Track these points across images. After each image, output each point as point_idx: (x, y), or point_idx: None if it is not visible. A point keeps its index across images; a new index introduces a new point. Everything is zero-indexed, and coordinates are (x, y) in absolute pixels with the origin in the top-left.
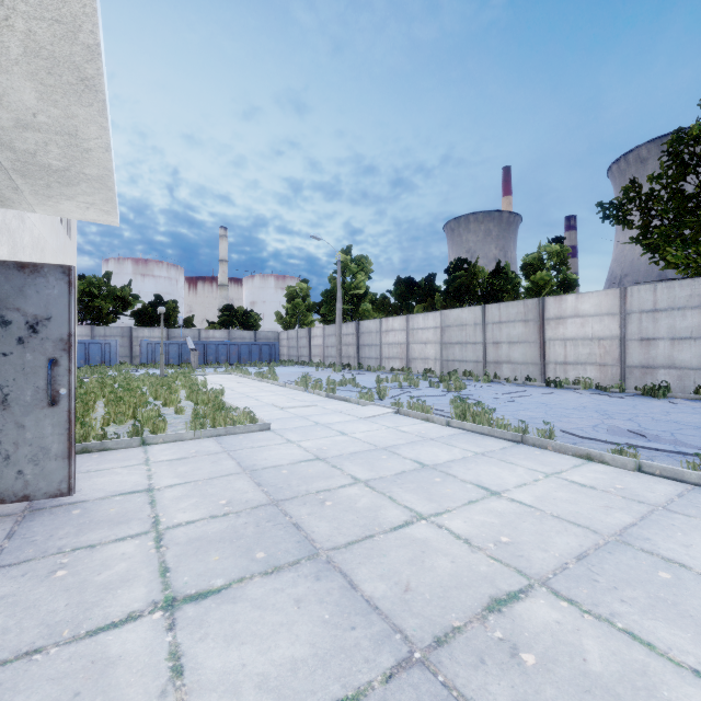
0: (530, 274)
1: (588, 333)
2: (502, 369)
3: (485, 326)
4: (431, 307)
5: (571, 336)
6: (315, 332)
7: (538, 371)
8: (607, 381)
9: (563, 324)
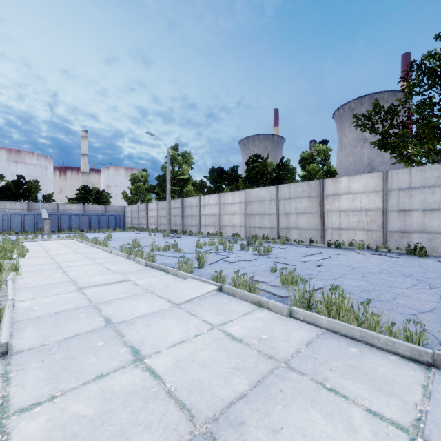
0: (305, 166)
1: (358, 206)
2: (291, 233)
3: (279, 201)
4: (235, 188)
5: (344, 208)
6: (151, 206)
7: (319, 235)
8: (372, 243)
9: (338, 199)
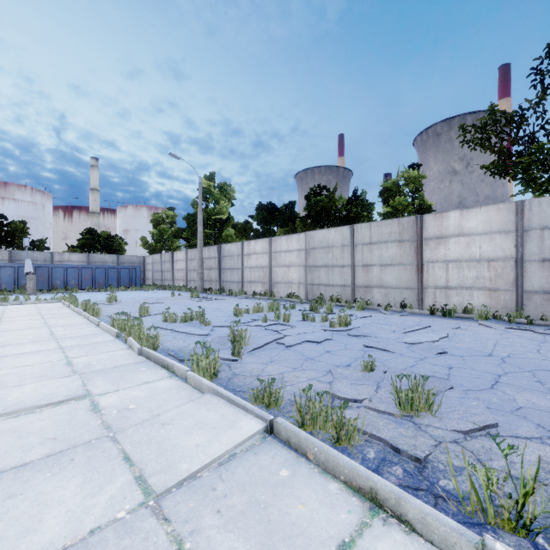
0: (389, 199)
1: (475, 254)
2: (372, 294)
3: (354, 248)
4: (292, 231)
5: (454, 258)
6: (178, 256)
7: (414, 297)
8: (499, 308)
9: (444, 244)
